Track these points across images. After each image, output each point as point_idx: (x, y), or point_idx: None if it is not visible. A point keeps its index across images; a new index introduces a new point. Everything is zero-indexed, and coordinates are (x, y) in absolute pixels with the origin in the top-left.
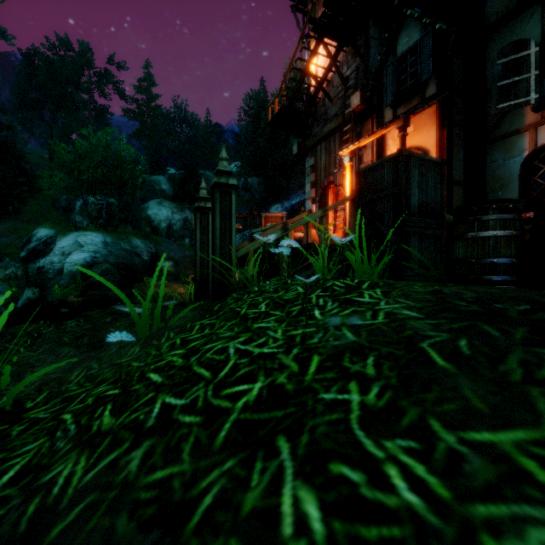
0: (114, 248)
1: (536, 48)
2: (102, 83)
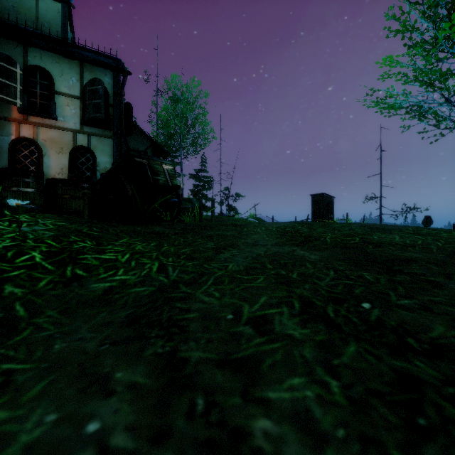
0: None
1: (21, 71)
2: None
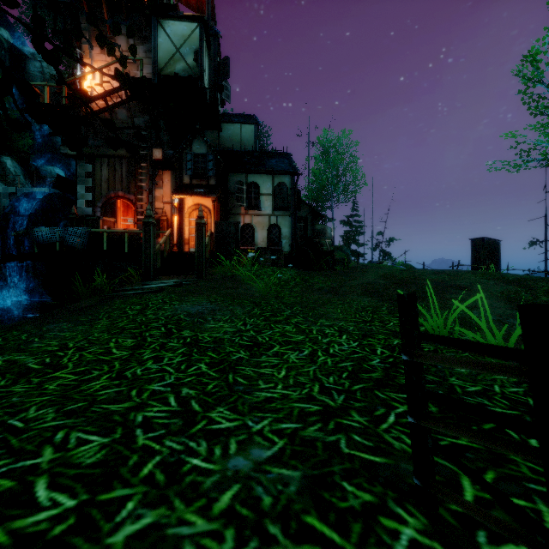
0: None
1: (246, 187)
2: None
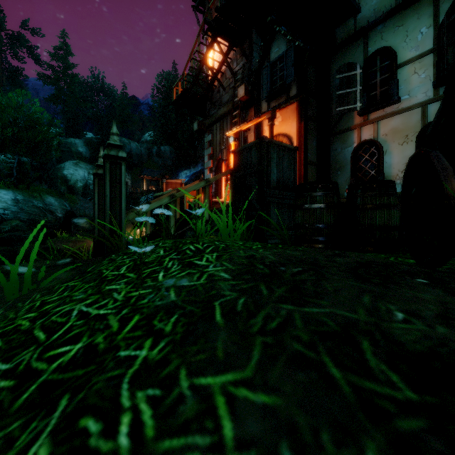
0: (26, 205)
1: (360, 70)
2: (15, 45)
